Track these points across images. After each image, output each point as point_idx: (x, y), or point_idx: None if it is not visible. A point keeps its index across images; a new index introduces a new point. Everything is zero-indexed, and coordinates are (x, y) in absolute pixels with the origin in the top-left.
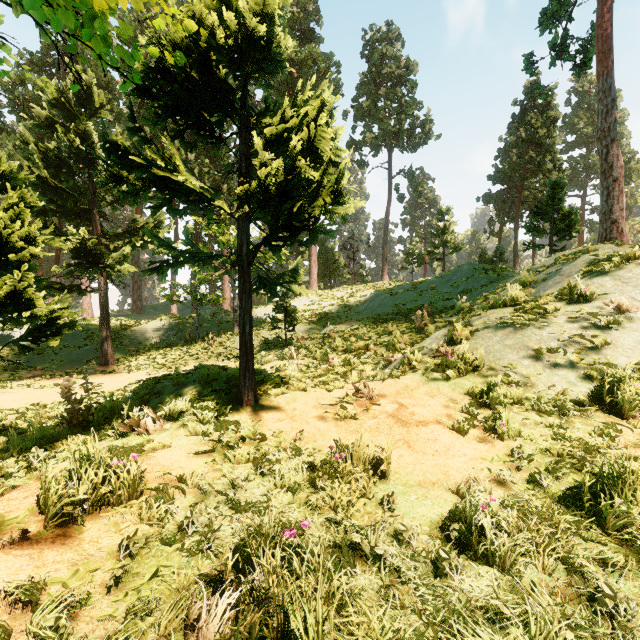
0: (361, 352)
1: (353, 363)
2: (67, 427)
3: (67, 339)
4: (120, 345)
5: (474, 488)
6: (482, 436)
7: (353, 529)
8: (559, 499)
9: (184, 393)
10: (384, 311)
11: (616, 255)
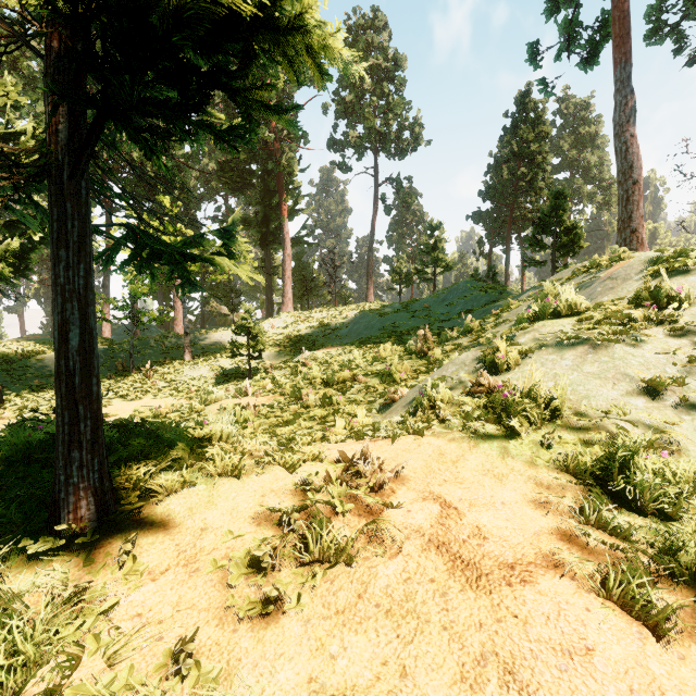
0: (347, 385)
1: (336, 401)
2: None
3: None
4: (17, 379)
5: None
6: (695, 621)
7: None
8: None
9: None
10: (371, 334)
11: (688, 251)
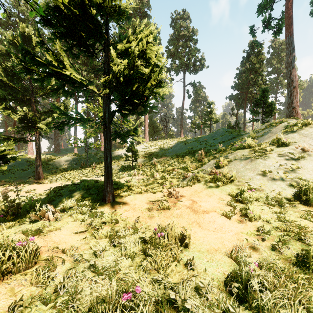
0: (170, 172)
1: (166, 178)
2: (3, 216)
3: (19, 166)
4: (47, 169)
5: (241, 254)
6: (239, 219)
7: (169, 287)
8: (291, 260)
9: (74, 195)
10: (181, 151)
11: (299, 123)
